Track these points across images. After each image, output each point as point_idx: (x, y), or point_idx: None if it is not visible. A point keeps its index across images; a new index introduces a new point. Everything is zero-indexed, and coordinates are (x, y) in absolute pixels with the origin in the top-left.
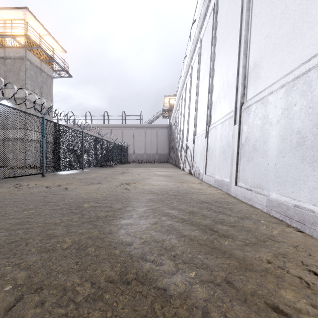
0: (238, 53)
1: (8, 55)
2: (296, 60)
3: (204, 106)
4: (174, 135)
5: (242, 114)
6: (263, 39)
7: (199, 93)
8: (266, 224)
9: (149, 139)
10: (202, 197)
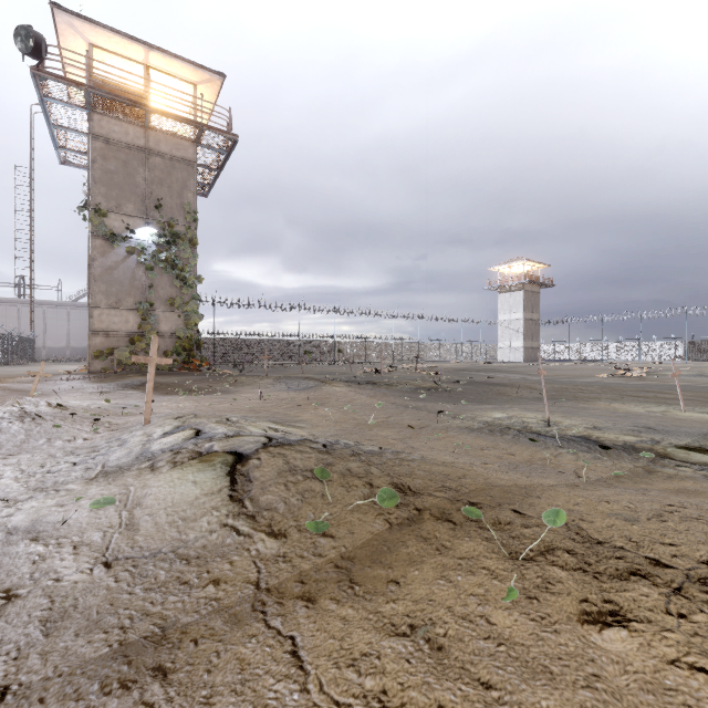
0: None
1: None
2: None
3: None
4: None
5: None
6: None
7: None
8: None
9: (76, 325)
10: None
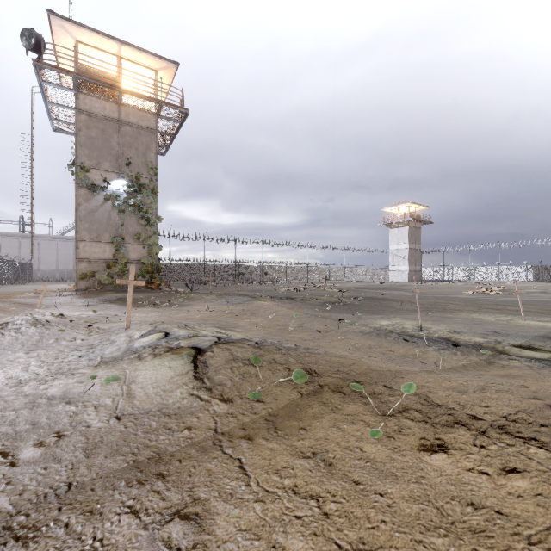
0: None
1: None
2: None
3: None
4: None
5: None
6: None
7: None
8: None
9: (63, 253)
10: None
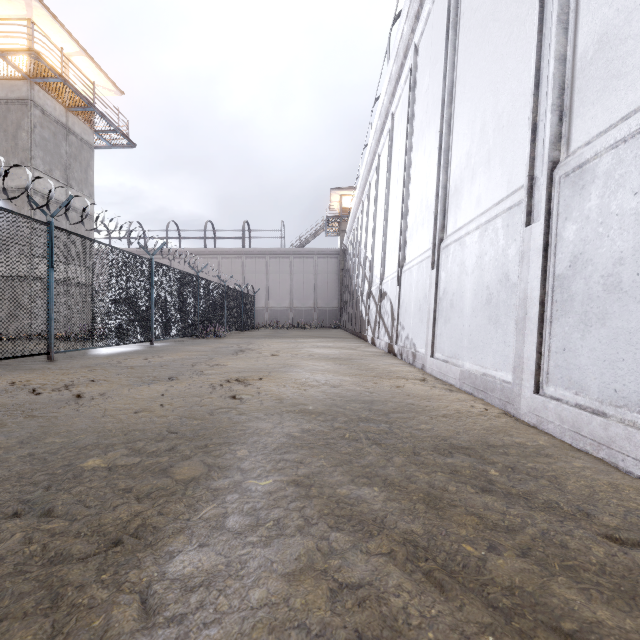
0: (537, 28)
1: None
2: None
3: (426, 194)
4: (351, 270)
5: (557, 190)
6: None
7: (413, 167)
8: None
9: (299, 279)
10: (443, 428)
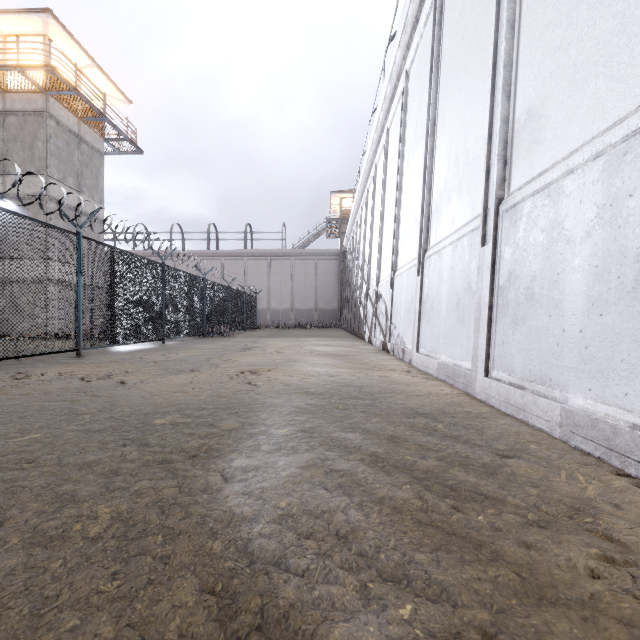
0: (490, 91)
1: (12, 107)
2: (632, 94)
3: (414, 209)
4: (350, 271)
5: (501, 221)
6: (548, 55)
7: (404, 182)
8: (565, 468)
9: (300, 280)
10: (413, 402)
